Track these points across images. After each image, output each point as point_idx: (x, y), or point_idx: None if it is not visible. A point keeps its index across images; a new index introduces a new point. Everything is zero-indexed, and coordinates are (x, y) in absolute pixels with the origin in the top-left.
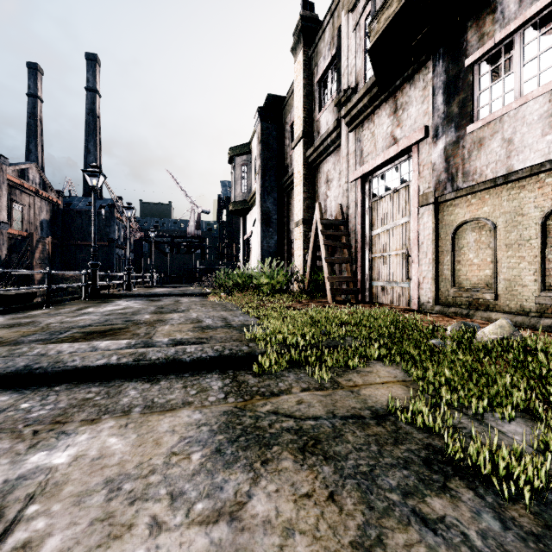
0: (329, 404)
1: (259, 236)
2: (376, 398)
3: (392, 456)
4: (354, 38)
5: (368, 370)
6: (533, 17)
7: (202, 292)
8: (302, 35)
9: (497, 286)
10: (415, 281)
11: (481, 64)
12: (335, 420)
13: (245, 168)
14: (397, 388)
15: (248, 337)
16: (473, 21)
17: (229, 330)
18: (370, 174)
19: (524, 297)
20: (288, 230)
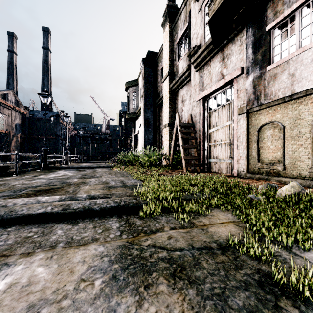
0: (189, 239)
1: (143, 133)
2: (219, 234)
3: (235, 280)
4: (199, 17)
5: (211, 214)
6: (307, 0)
7: (109, 166)
8: (168, 16)
9: (285, 162)
10: (235, 159)
11: (275, 30)
12: (193, 251)
13: (135, 94)
14: (231, 227)
15: (136, 194)
16: (271, 4)
17: (125, 189)
18: (208, 96)
19: (302, 168)
20: (160, 130)
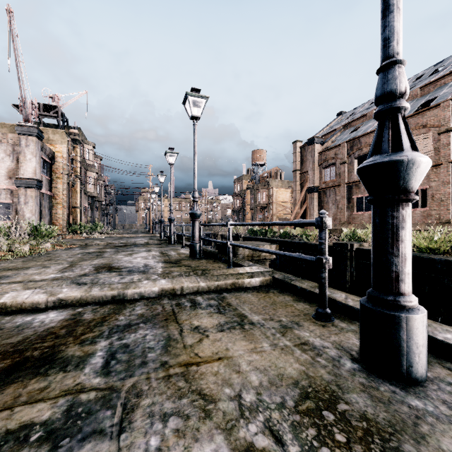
0: None
1: None
2: None
3: None
4: None
5: None
6: None
7: None
8: None
9: None
10: None
11: None
12: None
13: None
14: None
15: None
16: None
17: None
18: None
19: None
20: None
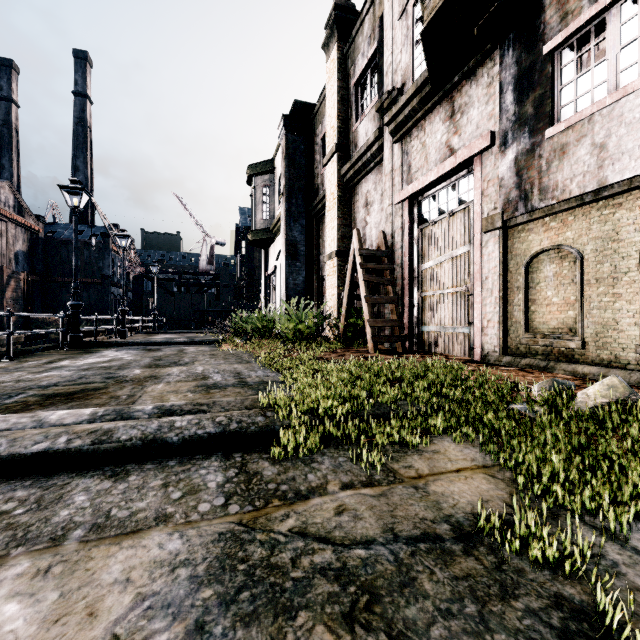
0: (386, 514)
1: (283, 272)
2: (453, 498)
3: (505, 629)
4: (400, 28)
5: (433, 449)
6: None
7: (213, 340)
8: (336, 28)
9: (584, 332)
10: (477, 325)
11: (563, 51)
12: (397, 546)
13: (267, 190)
14: (479, 480)
15: (266, 403)
16: None
17: (243, 390)
18: (420, 194)
19: (621, 345)
20: (319, 265)
